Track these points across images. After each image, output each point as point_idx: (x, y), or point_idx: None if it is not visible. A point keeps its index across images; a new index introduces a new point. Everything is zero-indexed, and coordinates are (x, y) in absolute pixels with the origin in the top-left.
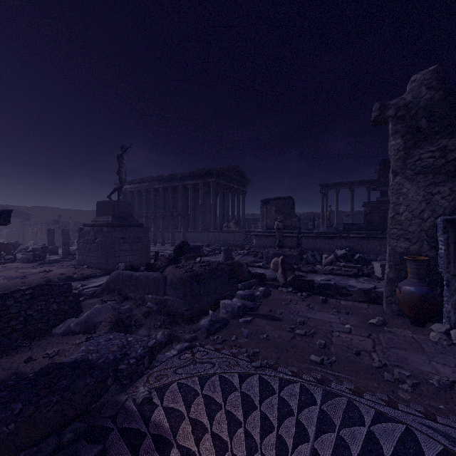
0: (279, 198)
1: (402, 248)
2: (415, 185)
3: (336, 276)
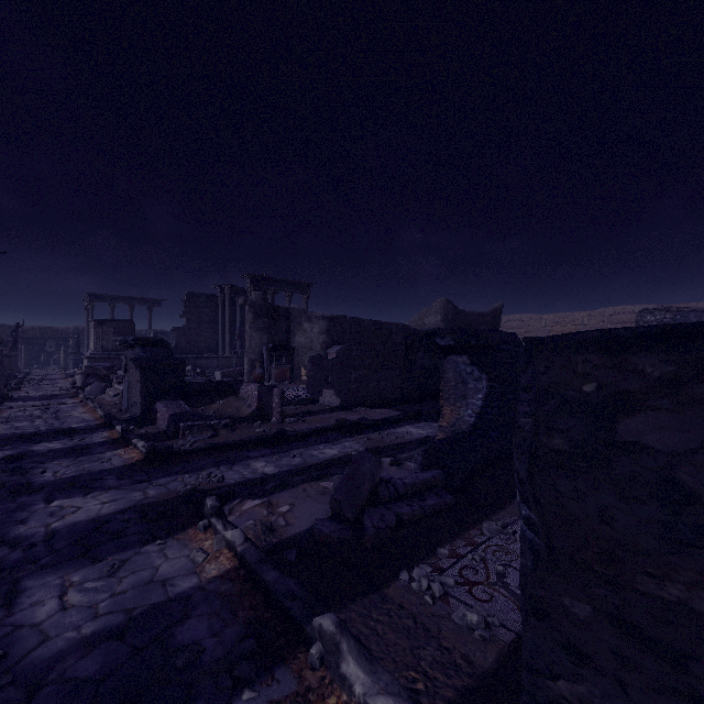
0: (119, 320)
1: (253, 358)
2: (257, 334)
3: None
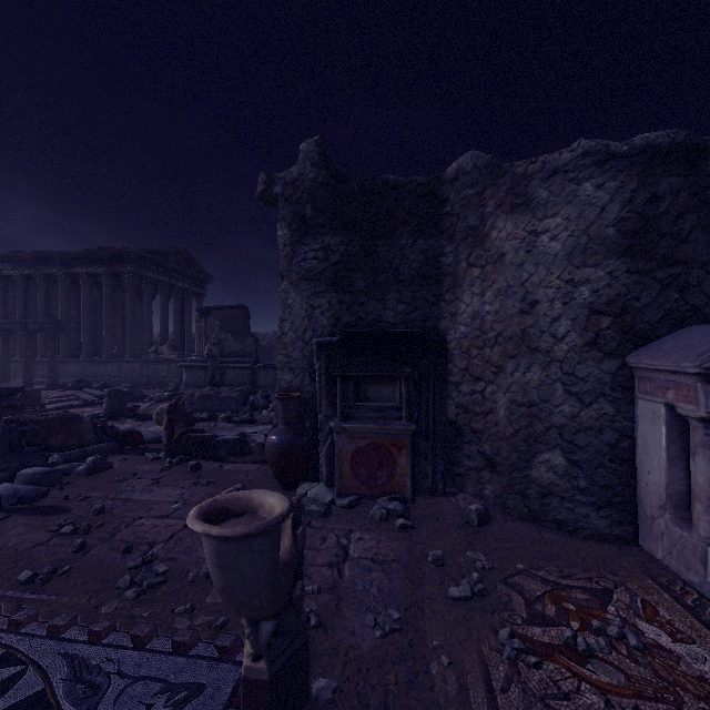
0: (226, 307)
1: (287, 382)
2: (299, 295)
3: None
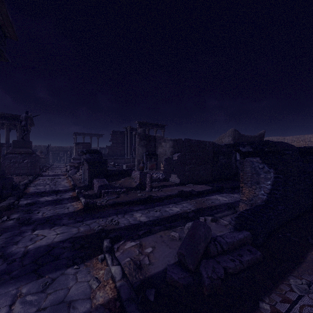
0: (84, 142)
1: (139, 159)
2: (141, 148)
3: None
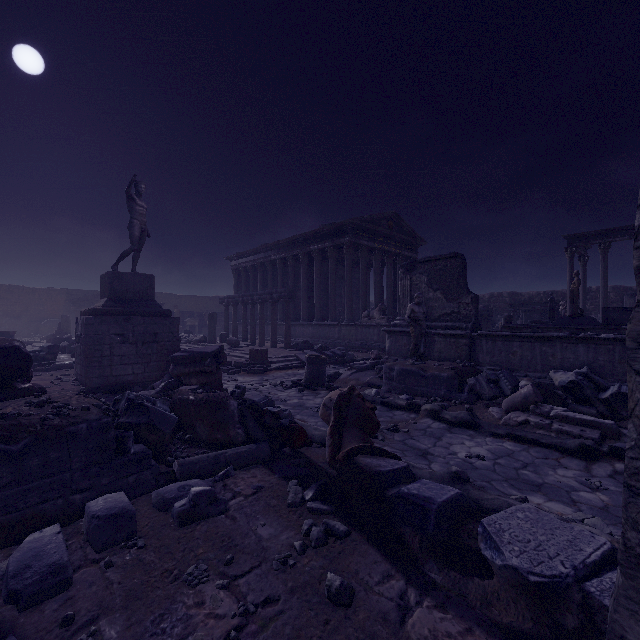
0: (434, 258)
1: None
2: None
3: (527, 445)
